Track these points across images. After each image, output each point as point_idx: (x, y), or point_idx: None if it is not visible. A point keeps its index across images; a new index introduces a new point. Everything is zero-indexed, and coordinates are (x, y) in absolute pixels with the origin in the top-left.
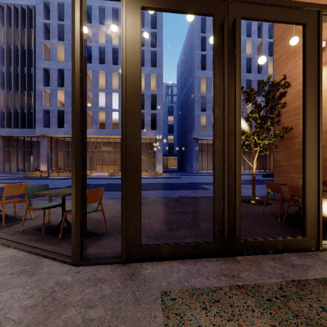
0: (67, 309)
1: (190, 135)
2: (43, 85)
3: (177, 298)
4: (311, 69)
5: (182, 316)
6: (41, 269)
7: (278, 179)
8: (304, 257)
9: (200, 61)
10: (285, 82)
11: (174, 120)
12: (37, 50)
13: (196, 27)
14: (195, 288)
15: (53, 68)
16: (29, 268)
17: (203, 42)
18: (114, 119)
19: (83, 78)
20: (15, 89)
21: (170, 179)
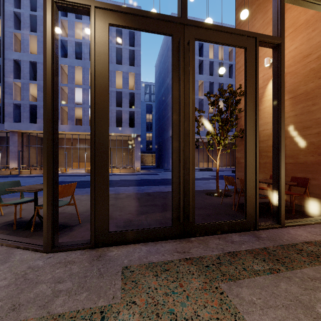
0: (39, 285)
1: (168, 133)
2: (12, 77)
3: (135, 270)
4: (250, 84)
5: (137, 282)
6: (13, 257)
7: (239, 174)
8: (243, 235)
9: None
10: (241, 91)
11: (152, 118)
12: (5, 40)
13: None
14: (151, 262)
15: (25, 60)
16: (1, 257)
17: None
18: None
19: (54, 83)
20: None
21: (148, 175)
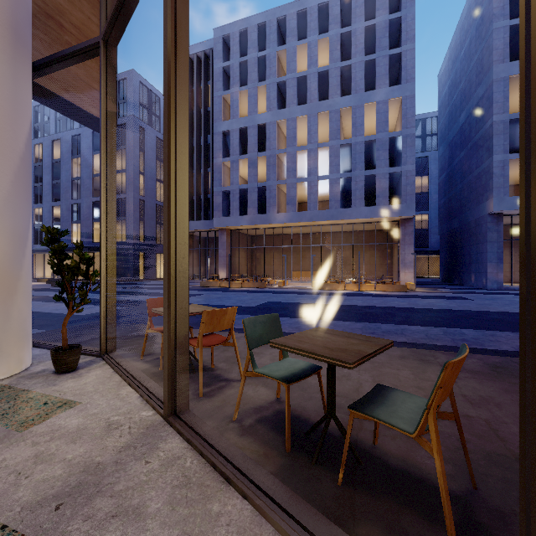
0: None
1: (479, 208)
2: (221, 157)
3: None
4: None
5: None
6: None
7: None
8: None
9: (508, 42)
10: None
11: (429, 184)
12: (214, 109)
13: None
14: None
15: (234, 128)
16: None
17: None
18: (320, 193)
19: None
20: (190, 168)
21: (444, 300)
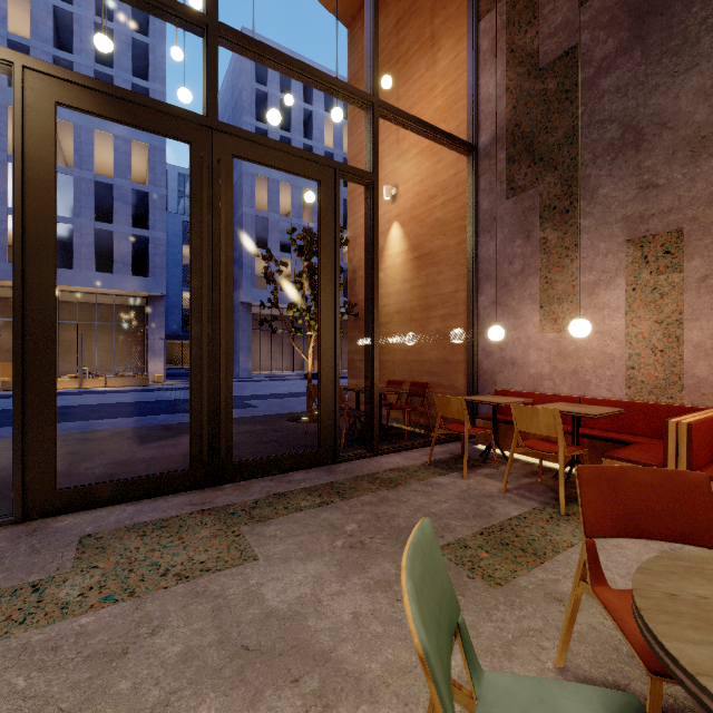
0: None
1: (235, 296)
2: None
3: (105, 536)
4: (328, 239)
5: (106, 547)
6: None
7: (353, 382)
8: (312, 472)
9: None
10: (342, 237)
11: None
12: None
13: (246, 67)
14: (139, 523)
15: None
16: None
17: (262, 103)
18: None
19: None
20: None
21: (181, 391)
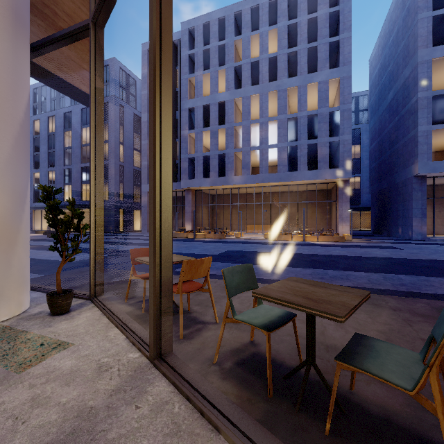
0: None
1: (406, 171)
2: (188, 129)
3: None
4: None
5: None
6: None
7: None
8: None
9: (431, 30)
10: None
11: (361, 152)
12: (182, 90)
13: None
14: None
15: (198, 105)
16: None
17: None
18: (270, 159)
19: None
20: None
21: (378, 249)
